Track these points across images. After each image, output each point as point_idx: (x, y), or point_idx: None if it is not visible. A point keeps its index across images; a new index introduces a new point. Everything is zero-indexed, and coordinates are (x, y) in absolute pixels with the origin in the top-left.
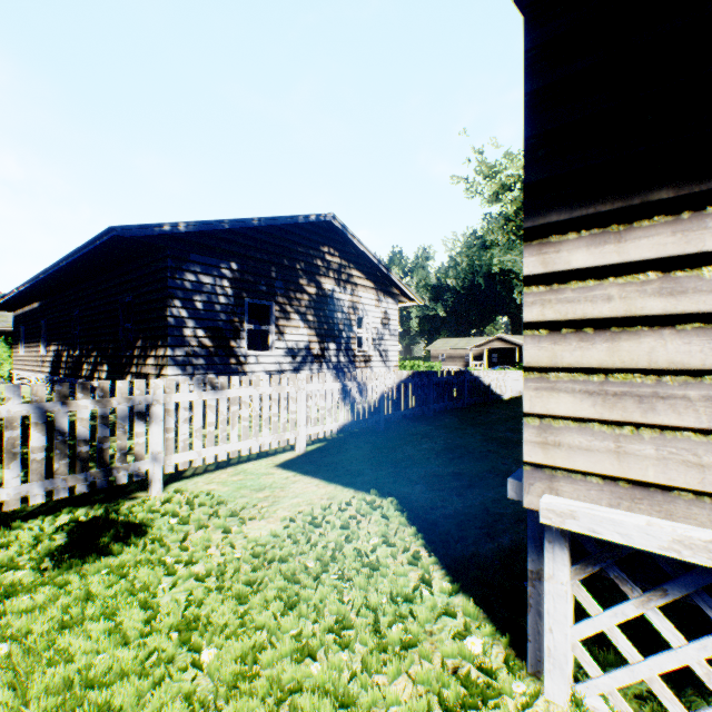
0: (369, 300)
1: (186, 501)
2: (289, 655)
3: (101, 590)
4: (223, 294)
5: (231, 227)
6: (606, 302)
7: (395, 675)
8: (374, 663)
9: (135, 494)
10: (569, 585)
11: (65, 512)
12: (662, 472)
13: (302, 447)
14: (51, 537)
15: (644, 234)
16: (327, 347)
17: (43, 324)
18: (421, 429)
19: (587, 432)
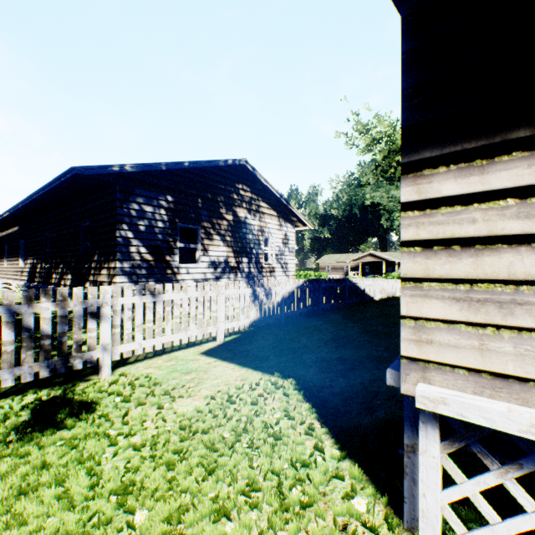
0: (273, 225)
1: (129, 382)
2: (208, 515)
3: (55, 459)
4: (160, 220)
5: (167, 168)
6: (471, 223)
7: (295, 532)
8: (278, 522)
9: (88, 377)
10: (439, 458)
11: (31, 392)
12: (519, 366)
13: (221, 338)
14: (18, 414)
15: (504, 167)
16: (241, 261)
17: (22, 243)
18: (313, 324)
19: (455, 332)
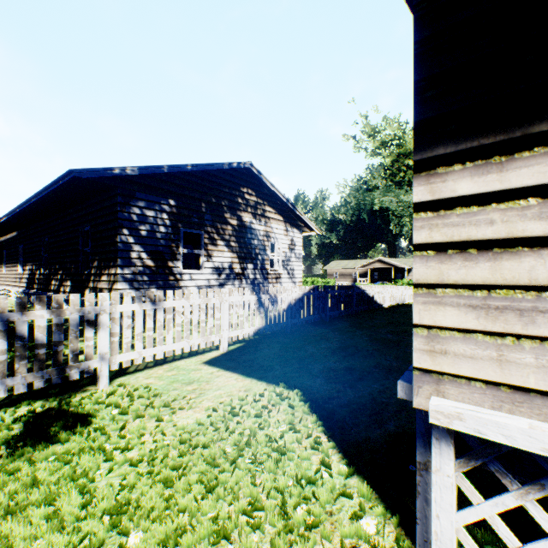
0: (279, 230)
1: (127, 393)
2: (207, 537)
3: (46, 476)
4: (162, 224)
5: (169, 171)
6: (489, 225)
7: None
8: (281, 544)
9: (85, 388)
10: (453, 477)
11: (25, 404)
12: (542, 379)
13: (225, 347)
14: (9, 427)
15: (525, 163)
16: (246, 267)
17: (21, 248)
18: (320, 332)
19: (472, 341)
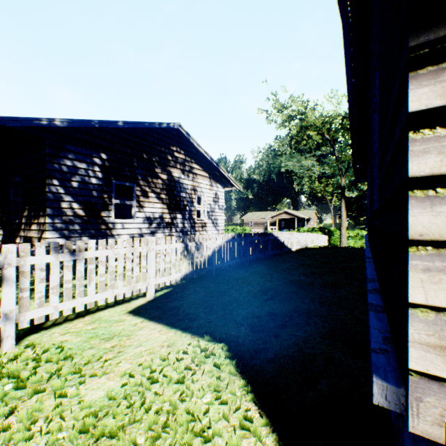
0: (205, 185)
1: (33, 357)
2: None
3: None
4: (94, 176)
5: (101, 126)
6: None
7: None
8: None
9: None
10: None
11: None
12: None
13: (151, 294)
14: None
15: None
16: (175, 217)
17: None
18: (241, 275)
19: None
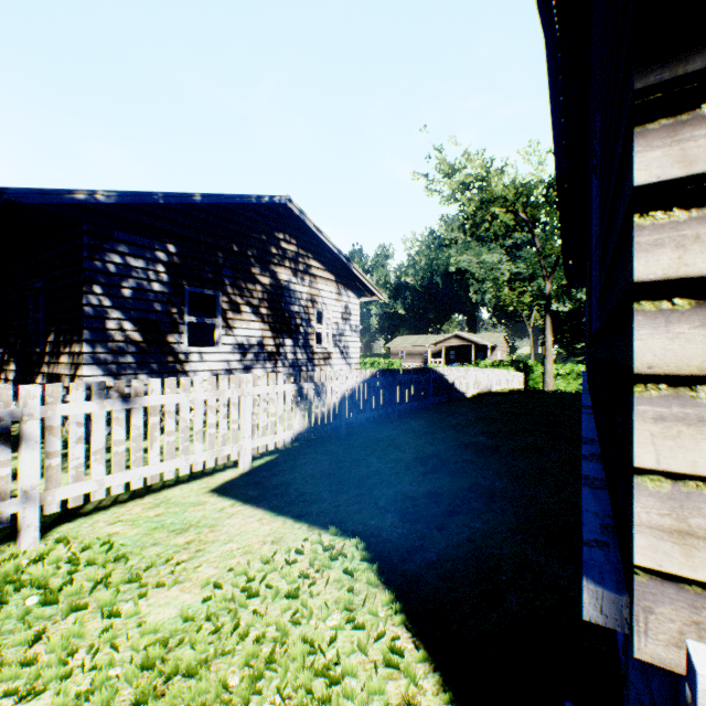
0: (329, 294)
1: (67, 558)
2: None
3: None
4: (157, 280)
5: (167, 202)
6: None
7: None
8: None
9: None
10: None
11: None
12: None
13: (246, 464)
14: None
15: None
16: (283, 343)
17: None
18: (386, 435)
19: None
